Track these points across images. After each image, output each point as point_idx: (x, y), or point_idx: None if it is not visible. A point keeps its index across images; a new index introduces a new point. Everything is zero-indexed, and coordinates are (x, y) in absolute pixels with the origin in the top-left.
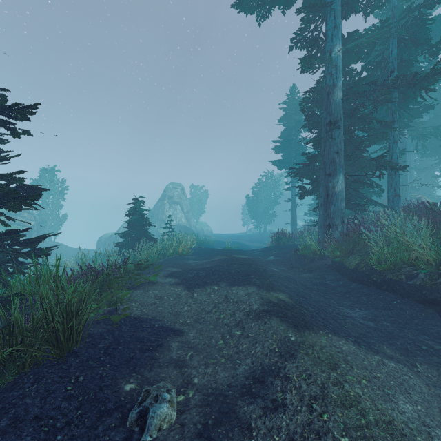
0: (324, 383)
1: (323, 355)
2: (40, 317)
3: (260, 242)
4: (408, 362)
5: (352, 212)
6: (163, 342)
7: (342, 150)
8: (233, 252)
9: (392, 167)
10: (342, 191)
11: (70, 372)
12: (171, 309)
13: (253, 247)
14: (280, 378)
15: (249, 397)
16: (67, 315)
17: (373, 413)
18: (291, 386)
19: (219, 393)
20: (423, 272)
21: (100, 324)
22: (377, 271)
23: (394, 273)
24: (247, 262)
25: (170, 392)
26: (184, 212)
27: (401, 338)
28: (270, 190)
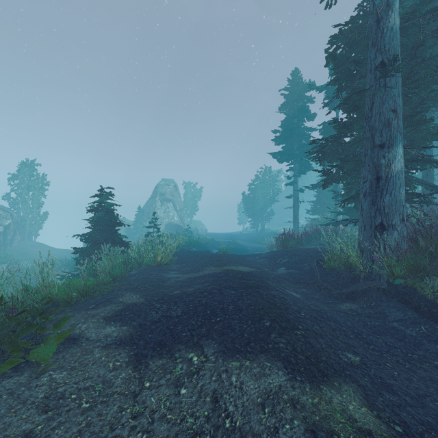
0: None
1: None
2: None
3: (257, 242)
4: None
5: None
6: None
7: (401, 108)
8: (229, 260)
9: None
10: (402, 172)
11: None
12: None
13: (251, 248)
14: None
15: None
16: None
17: None
18: None
19: None
20: None
21: None
22: None
23: None
24: (251, 282)
25: None
26: (177, 210)
27: None
28: (268, 187)
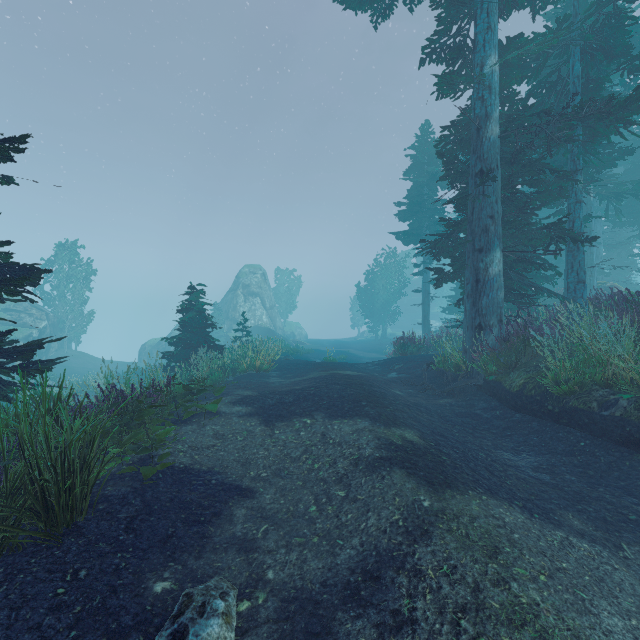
0: (479, 581)
1: (475, 531)
2: (19, 472)
3: (376, 352)
4: (608, 541)
5: (513, 307)
6: (223, 508)
7: (500, 213)
8: (336, 366)
9: (574, 238)
10: (500, 275)
11: (66, 562)
12: (238, 455)
13: (367, 359)
14: (407, 572)
15: (355, 605)
16: (64, 469)
17: (560, 637)
18: (425, 586)
19: (307, 596)
20: (625, 397)
21: (125, 479)
22: (553, 396)
23: (580, 399)
24: (356, 381)
25: (226, 597)
26: (266, 308)
27: (595, 501)
28: (391, 276)
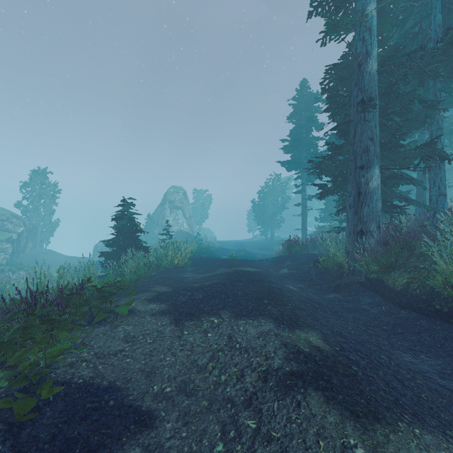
0: None
1: None
2: None
3: (267, 250)
4: None
5: None
6: (113, 447)
7: (378, 136)
8: (238, 263)
9: (443, 157)
10: (378, 189)
11: None
12: (144, 362)
13: (260, 255)
14: None
15: None
16: None
17: None
18: None
19: None
20: None
21: (5, 408)
22: (441, 296)
23: None
24: (256, 278)
25: None
26: (186, 217)
27: None
28: (277, 194)
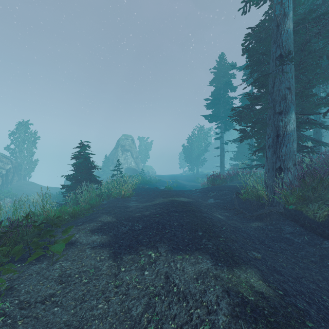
0: None
1: None
2: None
3: (193, 182)
4: None
5: None
6: None
7: (294, 86)
8: (173, 194)
9: None
10: (294, 131)
11: None
12: (73, 312)
13: (189, 186)
14: None
15: None
16: None
17: None
18: None
19: None
20: None
21: None
22: None
23: None
24: (189, 208)
25: None
26: (133, 158)
27: None
28: (201, 140)
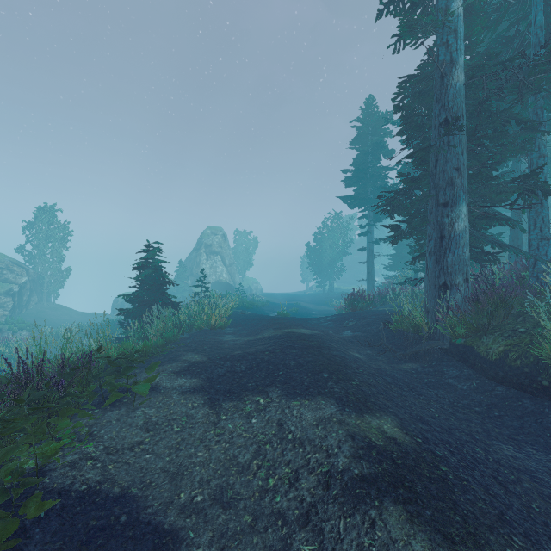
0: None
1: None
2: None
3: (324, 305)
4: None
5: None
6: None
7: (465, 166)
8: (290, 323)
9: (547, 191)
10: (466, 231)
11: None
12: (169, 459)
13: (317, 311)
14: None
15: None
16: None
17: None
18: None
19: None
20: None
21: None
22: (549, 369)
23: None
24: (313, 343)
25: None
26: (226, 265)
27: None
28: (337, 237)
